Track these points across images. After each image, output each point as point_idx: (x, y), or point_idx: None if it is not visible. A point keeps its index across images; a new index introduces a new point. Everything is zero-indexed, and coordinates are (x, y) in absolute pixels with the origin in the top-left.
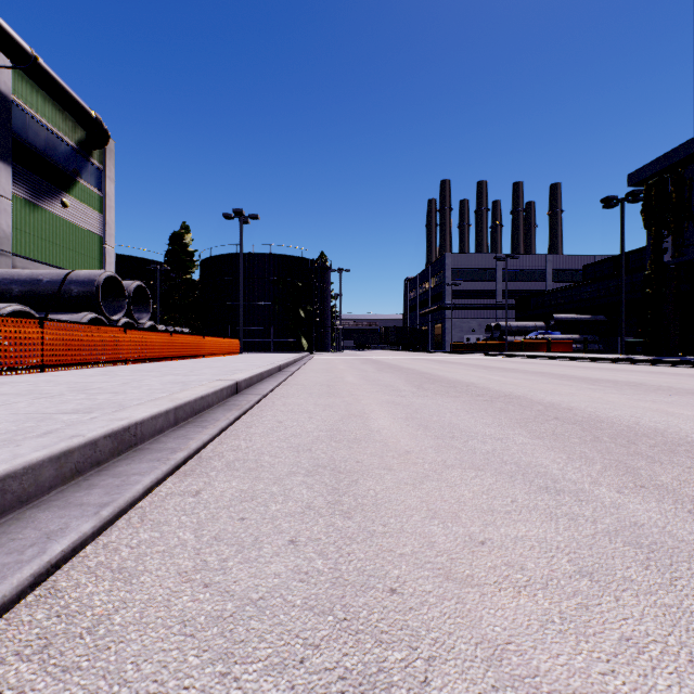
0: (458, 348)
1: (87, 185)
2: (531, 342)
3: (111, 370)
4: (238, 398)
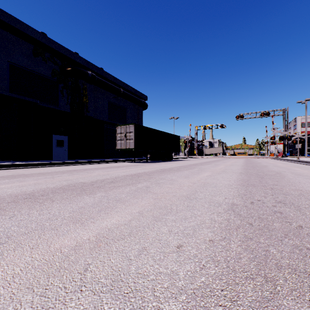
0: None
1: None
2: None
3: None
4: None
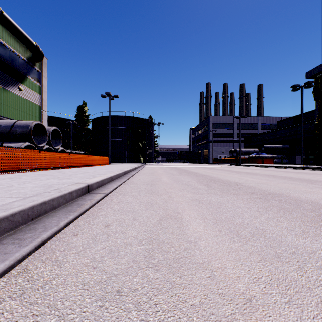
0: (215, 161)
1: (32, 80)
2: (253, 158)
3: (24, 174)
4: (86, 197)
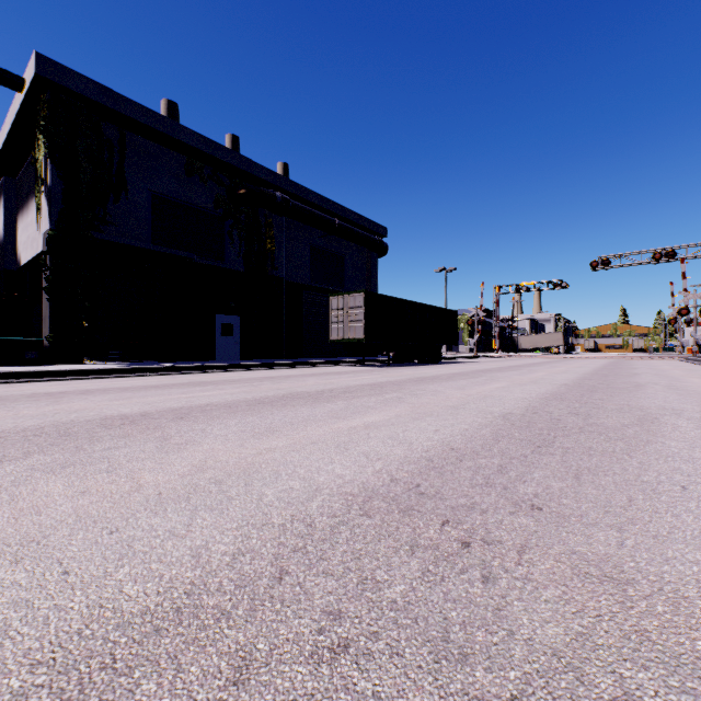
0: None
1: None
2: None
3: None
4: None
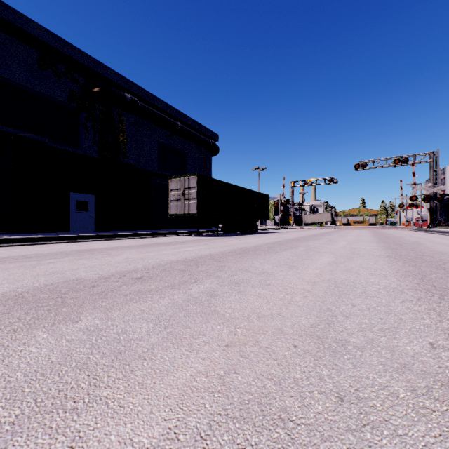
0: None
1: None
2: None
3: None
4: None
